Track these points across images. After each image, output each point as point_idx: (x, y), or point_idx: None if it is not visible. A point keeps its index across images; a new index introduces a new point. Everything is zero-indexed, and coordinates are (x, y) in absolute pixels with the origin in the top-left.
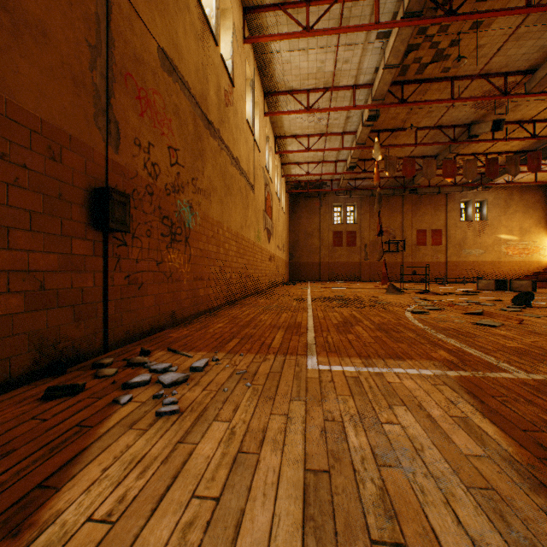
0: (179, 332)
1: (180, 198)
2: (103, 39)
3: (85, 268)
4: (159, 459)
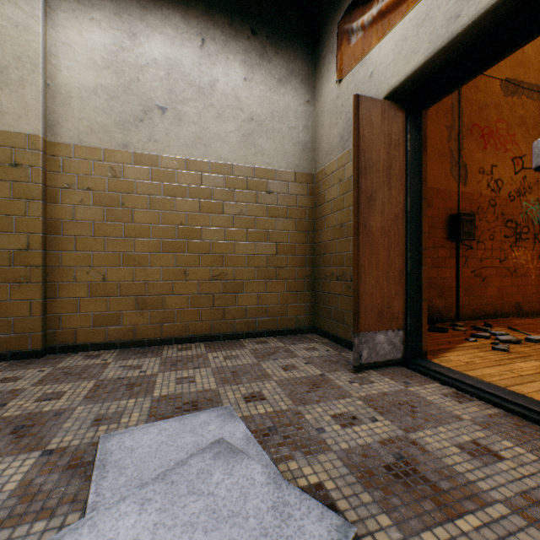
0: (522, 321)
1: (526, 199)
2: (455, 117)
3: (444, 266)
4: (491, 359)
